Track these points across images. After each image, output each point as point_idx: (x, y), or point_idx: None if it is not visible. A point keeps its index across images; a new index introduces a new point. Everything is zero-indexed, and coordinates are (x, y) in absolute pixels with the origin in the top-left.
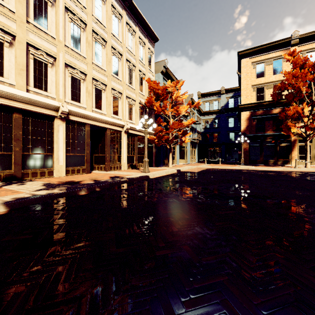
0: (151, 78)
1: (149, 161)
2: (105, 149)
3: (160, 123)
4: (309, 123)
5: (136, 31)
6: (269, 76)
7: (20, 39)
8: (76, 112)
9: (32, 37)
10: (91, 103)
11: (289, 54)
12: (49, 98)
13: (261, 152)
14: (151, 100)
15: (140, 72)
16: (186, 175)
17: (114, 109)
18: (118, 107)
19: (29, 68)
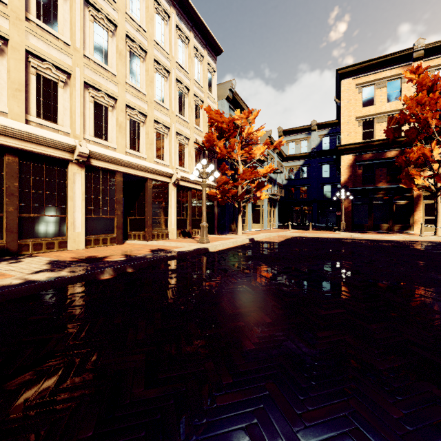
0: (212, 107)
1: (209, 226)
2: (145, 209)
3: (225, 172)
4: (440, 171)
5: (190, 39)
6: (382, 103)
7: (16, 44)
8: (101, 155)
9: (34, 41)
10: (123, 142)
11: (412, 72)
12: (60, 133)
13: (370, 213)
14: (212, 137)
15: (196, 98)
16: (263, 247)
17: (158, 151)
18: (164, 148)
19: (30, 88)
